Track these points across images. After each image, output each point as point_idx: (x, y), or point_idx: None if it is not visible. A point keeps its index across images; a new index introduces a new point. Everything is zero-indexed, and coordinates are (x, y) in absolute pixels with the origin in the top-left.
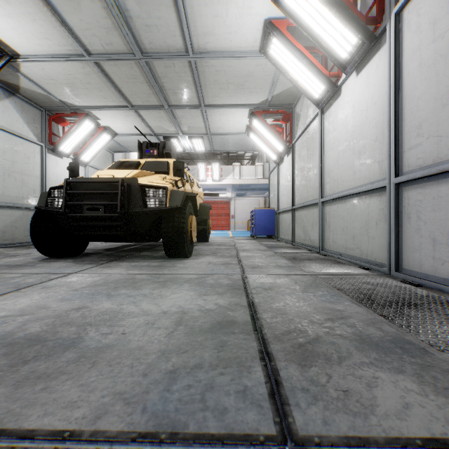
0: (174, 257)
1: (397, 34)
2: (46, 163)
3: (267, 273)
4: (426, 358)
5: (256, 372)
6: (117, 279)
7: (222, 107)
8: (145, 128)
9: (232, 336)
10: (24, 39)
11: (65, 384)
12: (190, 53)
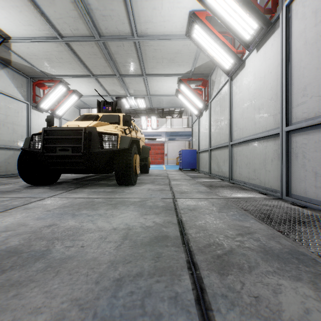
0: (123, 185)
1: (287, 21)
2: (31, 116)
3: (191, 197)
4: (317, 267)
5: (185, 280)
6: (80, 202)
7: (158, 76)
8: (103, 91)
9: (166, 248)
10: (13, 26)
11: (33, 291)
12: (135, 36)
